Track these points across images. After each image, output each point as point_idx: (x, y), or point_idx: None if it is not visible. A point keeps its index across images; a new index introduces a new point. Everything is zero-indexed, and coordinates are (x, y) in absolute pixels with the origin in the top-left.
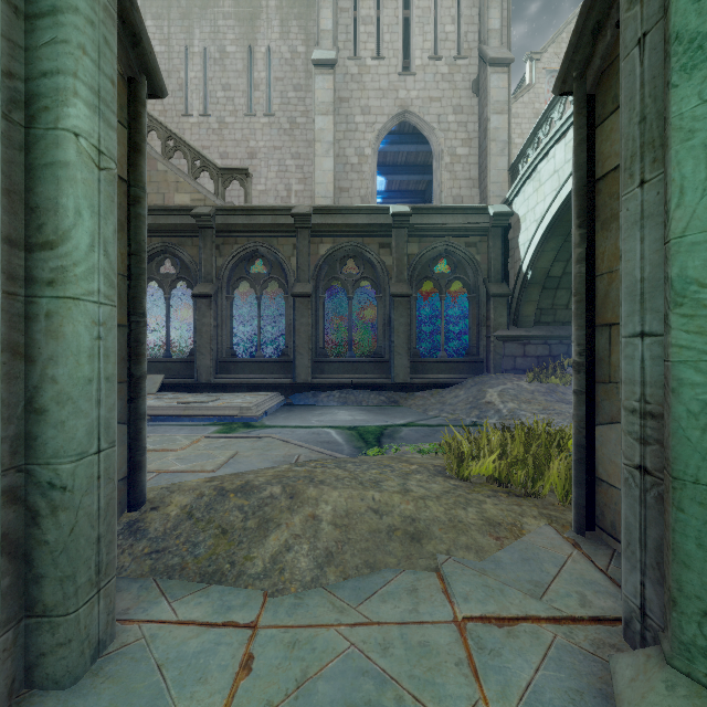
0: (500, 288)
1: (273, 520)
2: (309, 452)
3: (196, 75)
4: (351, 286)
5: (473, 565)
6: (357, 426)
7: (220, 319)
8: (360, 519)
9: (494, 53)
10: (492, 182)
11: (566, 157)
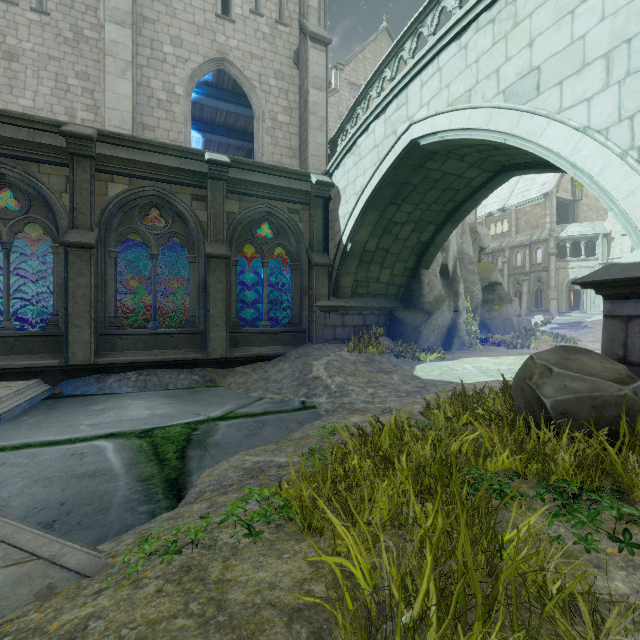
0: (322, 258)
1: None
2: None
3: None
4: (156, 242)
5: None
6: (153, 429)
7: None
8: None
9: (314, 28)
10: (312, 155)
11: (386, 132)
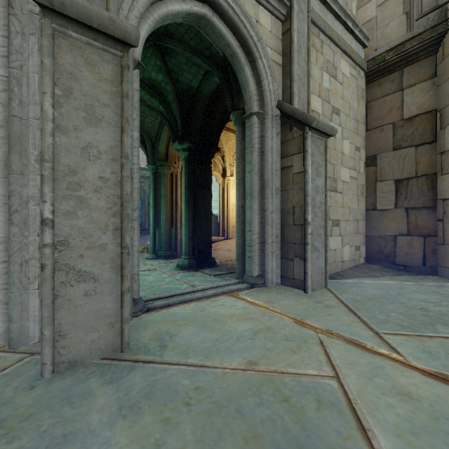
0: None
1: None
2: None
3: None
4: None
5: None
6: None
7: None
8: None
9: None
10: None
11: None
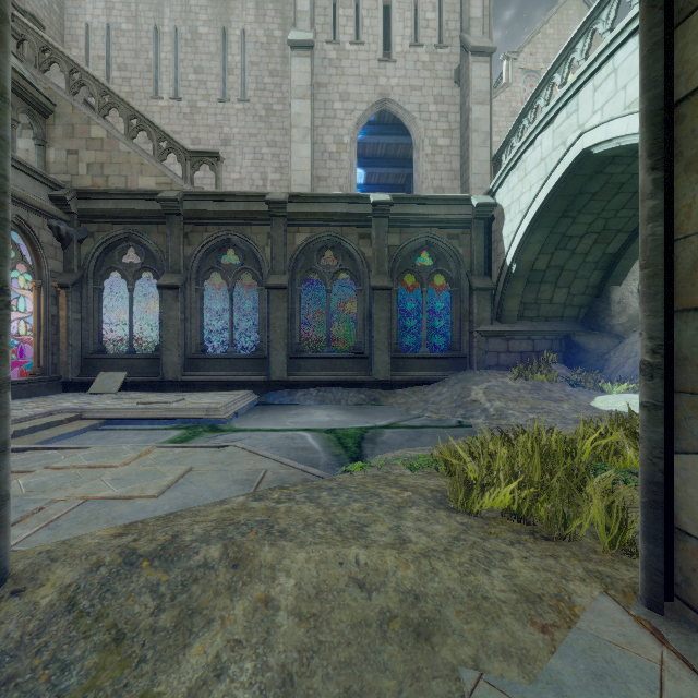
0: (484, 282)
1: (201, 612)
2: (278, 466)
3: (166, 56)
4: (330, 278)
5: (520, 694)
6: (335, 429)
7: (188, 313)
8: (338, 602)
9: (476, 42)
10: (473, 174)
11: (554, 144)
